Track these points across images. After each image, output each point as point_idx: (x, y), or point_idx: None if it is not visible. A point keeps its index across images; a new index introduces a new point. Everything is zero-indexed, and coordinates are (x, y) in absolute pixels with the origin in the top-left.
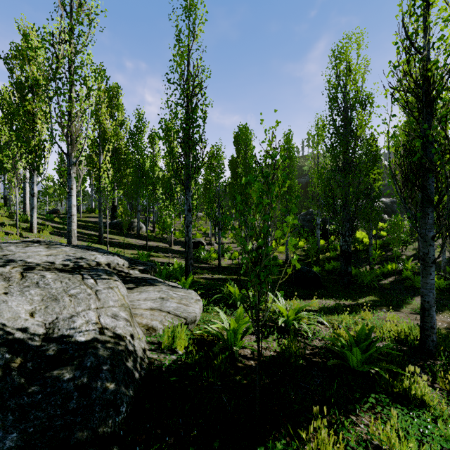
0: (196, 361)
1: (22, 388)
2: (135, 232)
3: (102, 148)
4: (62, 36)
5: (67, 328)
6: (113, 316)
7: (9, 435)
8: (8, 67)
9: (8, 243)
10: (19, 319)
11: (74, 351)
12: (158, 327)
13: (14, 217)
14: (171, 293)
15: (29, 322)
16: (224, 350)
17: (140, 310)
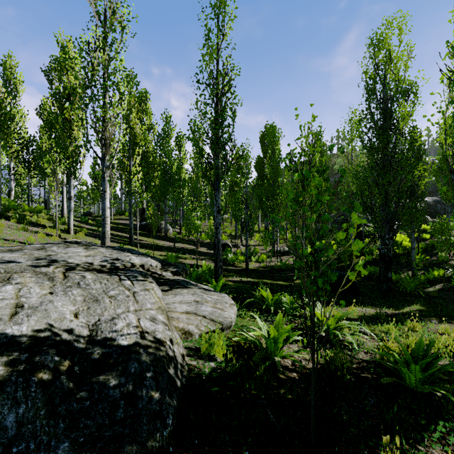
0: (236, 370)
1: (71, 393)
2: (162, 234)
3: (132, 151)
4: (96, 44)
5: (109, 330)
6: (151, 319)
7: (61, 444)
8: (48, 79)
9: (50, 244)
10: (65, 320)
11: (117, 356)
12: (194, 331)
13: (53, 219)
14: (205, 296)
15: (74, 323)
16: (263, 359)
17: (176, 313)
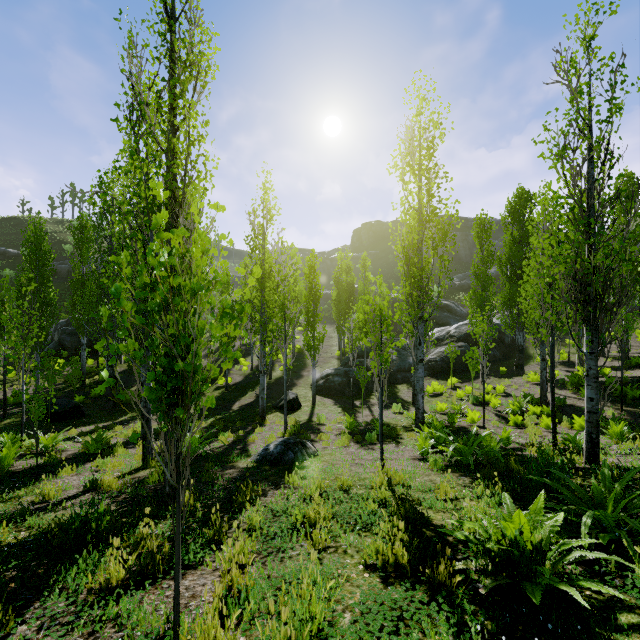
0: None
1: None
2: None
3: None
4: None
5: None
6: None
7: None
8: None
9: None
10: None
11: None
12: None
13: None
14: None
15: None
16: None
17: None
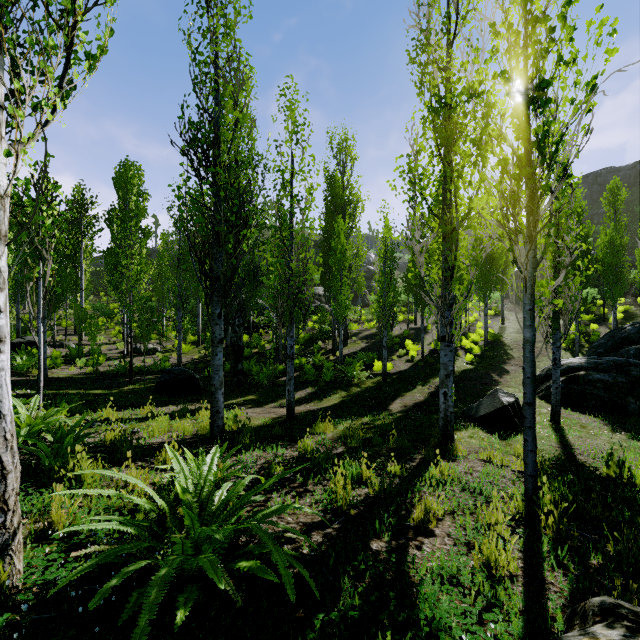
0: None
1: None
2: None
3: None
4: None
5: None
6: None
7: None
8: None
9: None
10: None
11: None
12: None
13: None
14: None
15: None
16: None
17: None
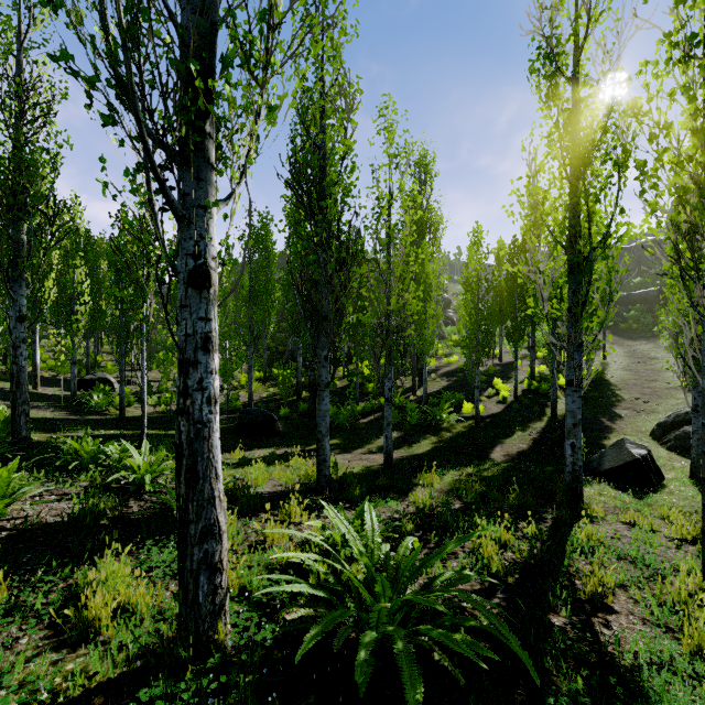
0: None
1: None
2: None
3: None
4: None
5: None
6: None
7: None
8: None
9: None
10: None
11: None
12: None
13: None
14: None
15: None
16: None
17: None
